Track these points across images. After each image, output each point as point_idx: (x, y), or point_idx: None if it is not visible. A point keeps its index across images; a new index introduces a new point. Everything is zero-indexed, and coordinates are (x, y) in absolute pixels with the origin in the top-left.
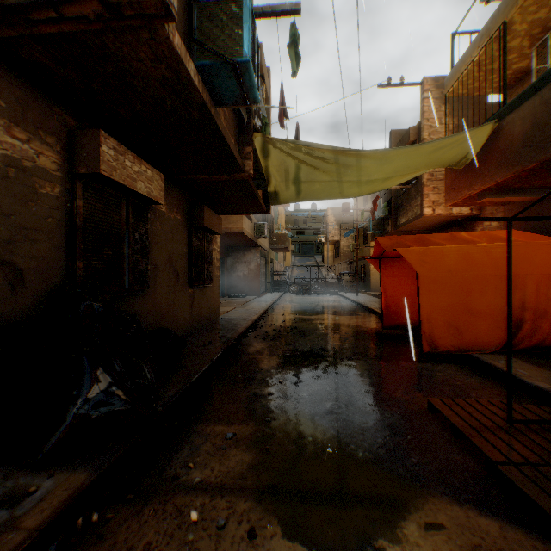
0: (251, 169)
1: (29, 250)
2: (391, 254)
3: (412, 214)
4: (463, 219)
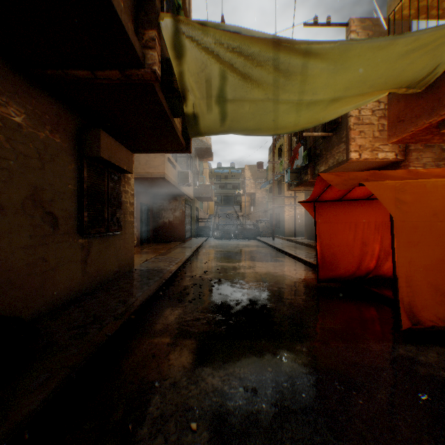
0: (156, 65)
1: None
2: (329, 196)
3: (334, 161)
4: (384, 166)
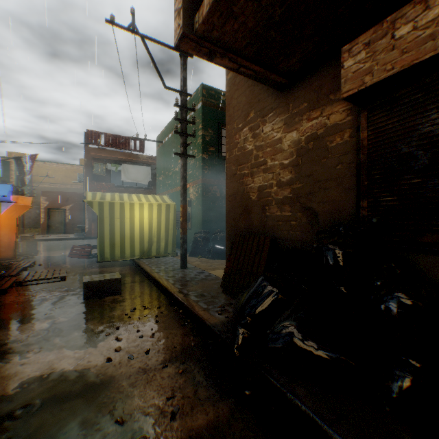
0: None
1: (321, 197)
2: None
3: None
4: None
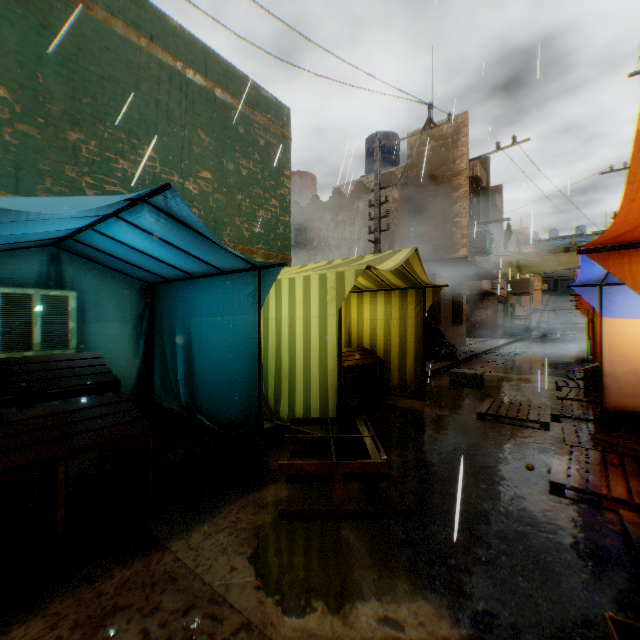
0: (489, 267)
1: None
2: None
3: None
4: None
